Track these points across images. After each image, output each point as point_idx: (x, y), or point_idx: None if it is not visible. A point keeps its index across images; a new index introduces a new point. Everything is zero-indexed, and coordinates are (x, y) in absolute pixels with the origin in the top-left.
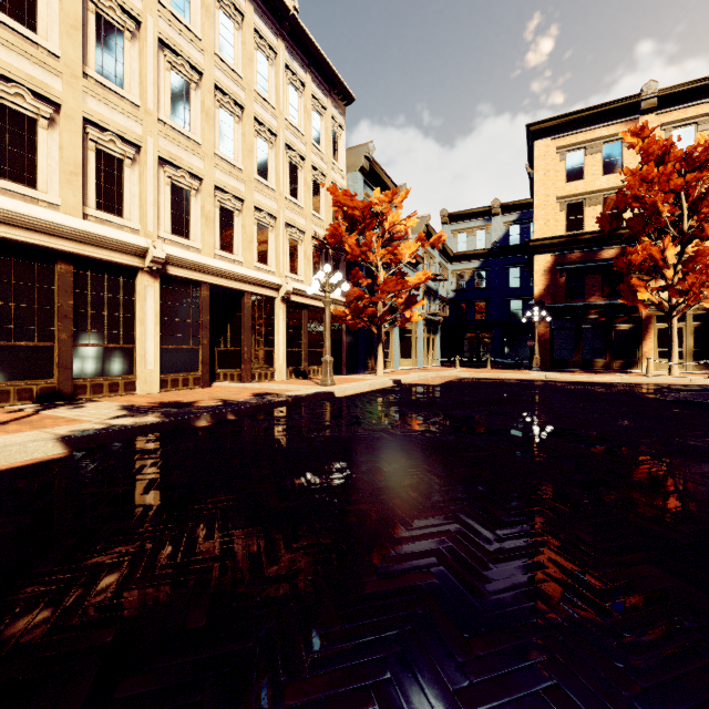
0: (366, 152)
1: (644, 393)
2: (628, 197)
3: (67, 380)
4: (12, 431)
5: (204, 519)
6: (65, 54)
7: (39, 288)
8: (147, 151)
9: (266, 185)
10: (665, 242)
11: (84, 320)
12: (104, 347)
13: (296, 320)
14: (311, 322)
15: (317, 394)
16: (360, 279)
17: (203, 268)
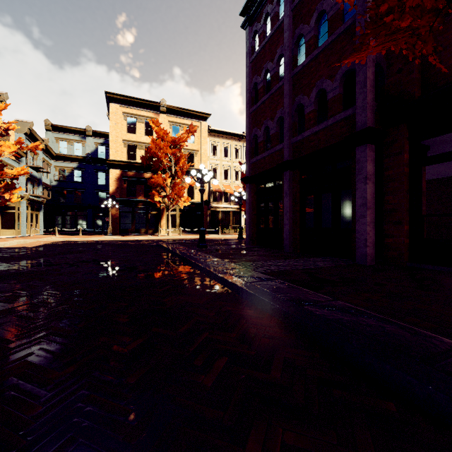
0: None
1: (149, 243)
2: (152, 151)
3: None
4: None
5: None
6: None
7: None
8: None
9: None
10: (167, 175)
11: None
12: None
13: None
14: None
15: None
16: None
17: None
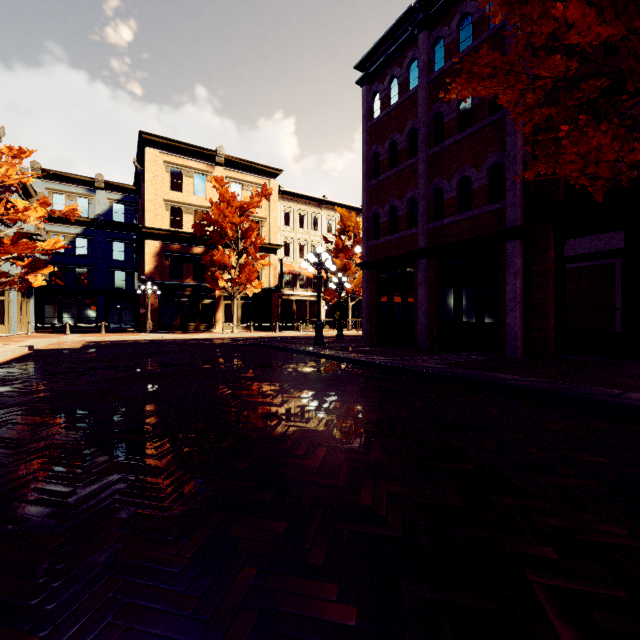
0: None
1: (230, 342)
2: (213, 219)
3: None
4: None
5: (119, 408)
6: None
7: None
8: None
9: None
10: (230, 252)
11: None
12: None
13: None
14: None
15: None
16: None
17: None
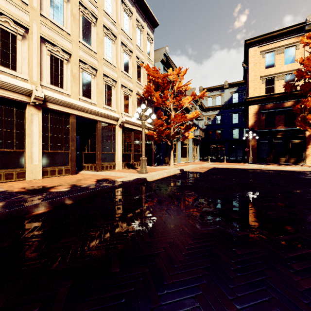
0: (164, 51)
1: None
2: (304, 72)
3: None
4: None
5: None
6: None
7: None
8: (33, 32)
9: (110, 63)
10: None
11: None
12: (2, 151)
13: (127, 137)
14: (136, 139)
15: (135, 180)
16: (161, 116)
17: (71, 105)
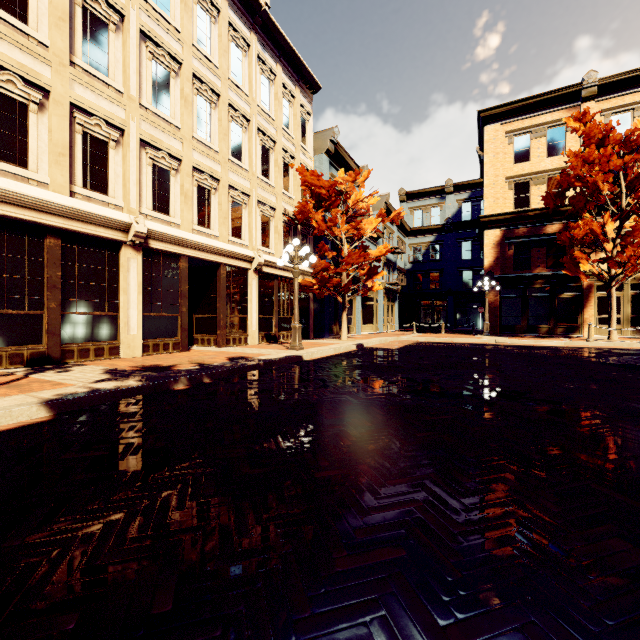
0: (331, 136)
1: (587, 357)
2: (571, 177)
3: (55, 345)
4: (1, 395)
5: (176, 486)
6: (54, 44)
7: (29, 260)
8: (130, 134)
9: (240, 166)
10: (605, 218)
11: (72, 290)
12: (90, 315)
13: (267, 290)
14: (281, 292)
15: (287, 358)
16: (326, 252)
17: (182, 242)
